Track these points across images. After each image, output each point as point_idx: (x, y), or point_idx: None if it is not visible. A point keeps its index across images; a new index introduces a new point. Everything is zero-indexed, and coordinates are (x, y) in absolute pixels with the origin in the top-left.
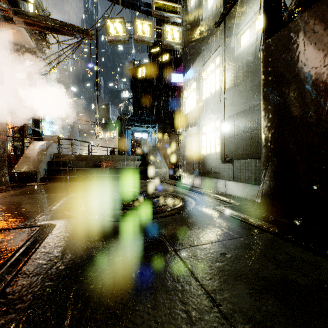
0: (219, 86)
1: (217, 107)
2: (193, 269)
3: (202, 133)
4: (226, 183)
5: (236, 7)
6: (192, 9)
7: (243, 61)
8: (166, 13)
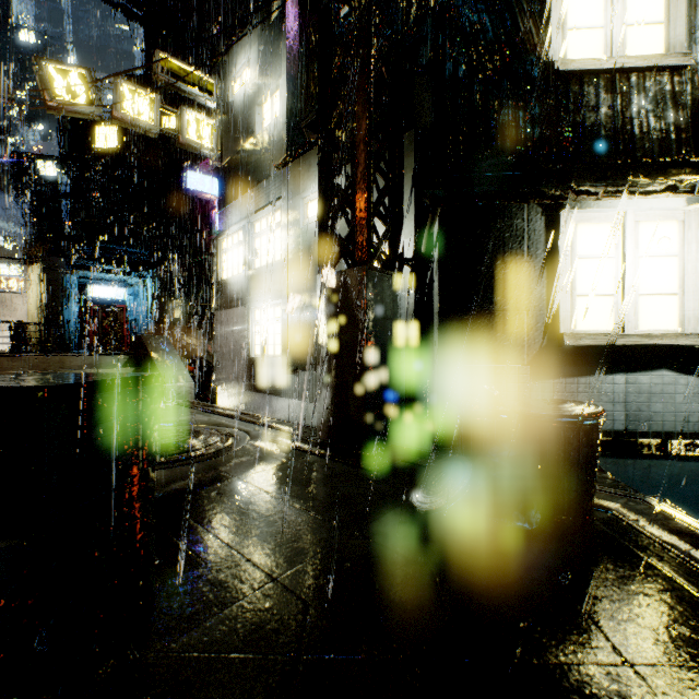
0: (280, 257)
1: (277, 288)
2: (255, 484)
3: (254, 321)
4: (290, 403)
5: (303, 161)
6: (237, 103)
7: (311, 240)
8: (186, 86)
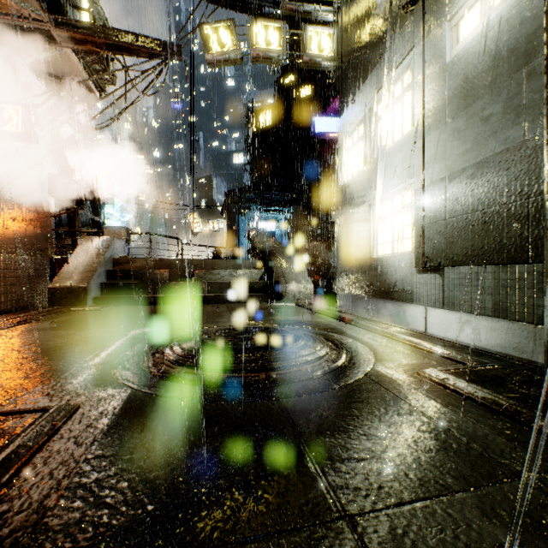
0: (410, 127)
1: (406, 166)
2: None
3: (375, 217)
4: (427, 312)
5: None
6: None
7: (466, 68)
8: (309, 5)
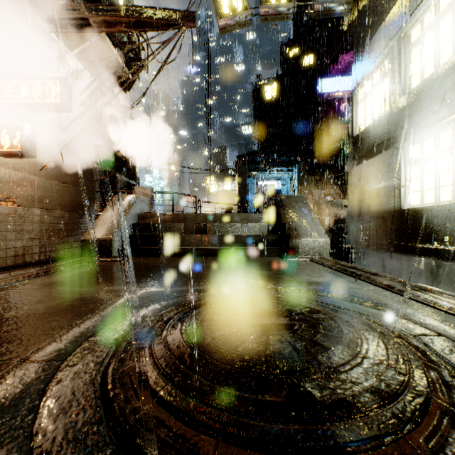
0: None
1: None
2: None
3: (408, 161)
4: None
5: None
6: None
7: None
8: None
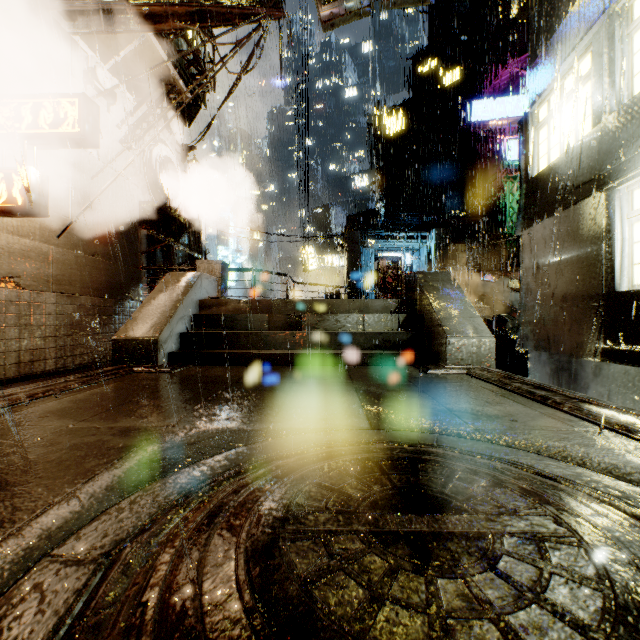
0: None
1: None
2: None
3: (627, 213)
4: None
5: None
6: None
7: None
8: None
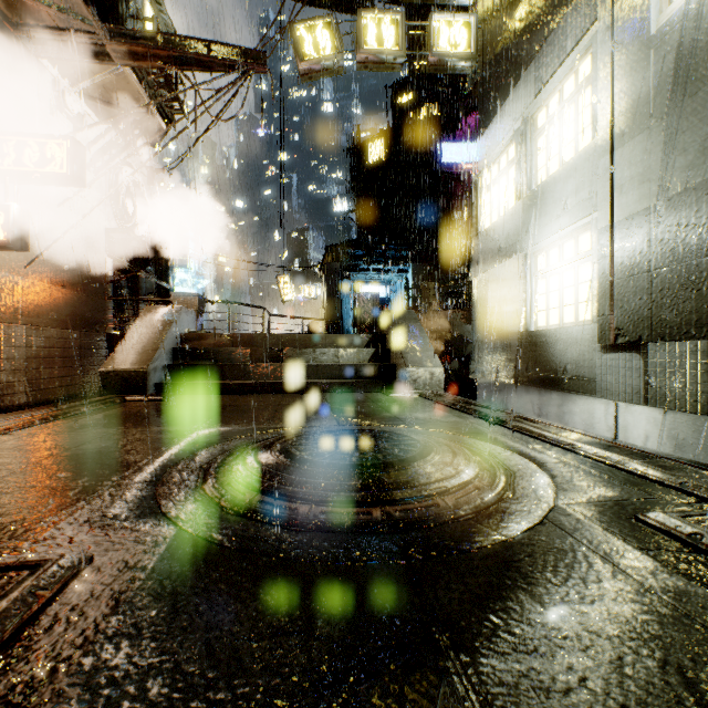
0: (589, 139)
1: (583, 196)
2: None
3: (534, 273)
4: (618, 410)
5: None
6: None
7: (686, 38)
8: None
